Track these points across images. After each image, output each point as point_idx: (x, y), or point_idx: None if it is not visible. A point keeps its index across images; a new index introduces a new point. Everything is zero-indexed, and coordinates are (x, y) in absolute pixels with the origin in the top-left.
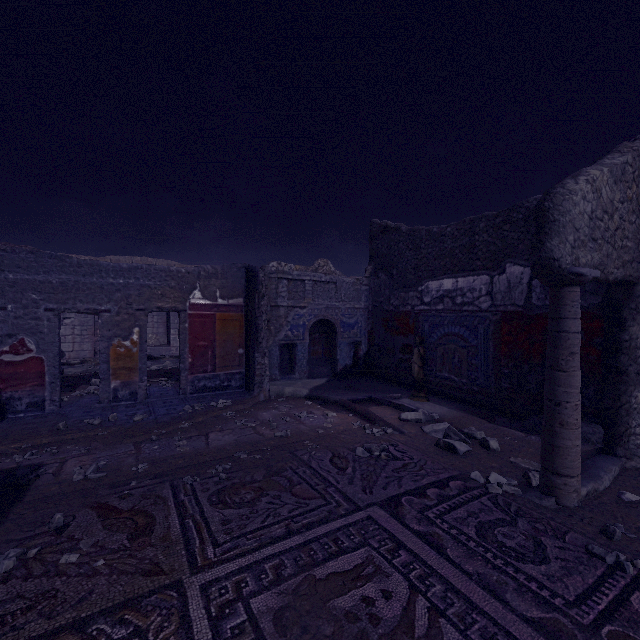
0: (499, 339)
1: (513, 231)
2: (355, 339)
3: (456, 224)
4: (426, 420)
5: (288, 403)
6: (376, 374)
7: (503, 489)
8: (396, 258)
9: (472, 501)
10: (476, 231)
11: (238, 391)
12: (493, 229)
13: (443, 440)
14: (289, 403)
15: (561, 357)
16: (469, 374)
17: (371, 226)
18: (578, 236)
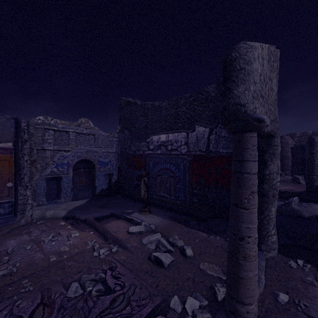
0: (192, 172)
1: (199, 106)
2: (109, 172)
3: (168, 101)
4: (146, 230)
5: (44, 225)
6: (123, 193)
7: None
8: (134, 121)
9: None
10: (179, 105)
11: (6, 217)
12: (188, 104)
13: (153, 255)
14: (45, 225)
15: (244, 196)
16: (175, 193)
17: (120, 101)
18: (255, 89)
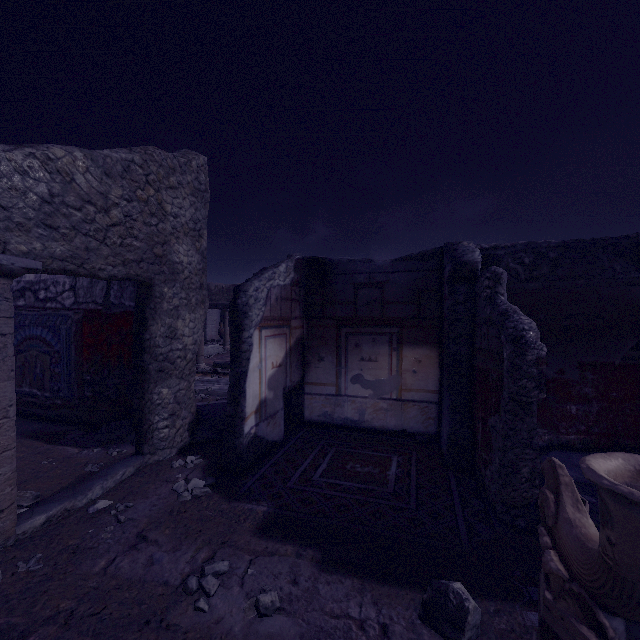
0: (81, 341)
1: None
2: None
3: None
4: None
5: None
6: None
7: None
8: None
9: None
10: None
11: None
12: None
13: None
14: None
15: None
16: (52, 385)
17: None
18: (8, 216)
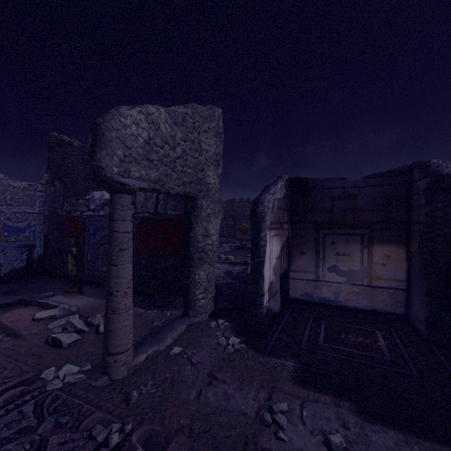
0: (139, 238)
1: None
2: (27, 242)
3: None
4: (64, 314)
5: None
6: (52, 274)
7: (65, 381)
8: (69, 169)
9: (8, 414)
10: None
11: None
12: None
13: (52, 336)
14: None
15: (113, 253)
16: None
17: (49, 137)
18: (130, 153)
